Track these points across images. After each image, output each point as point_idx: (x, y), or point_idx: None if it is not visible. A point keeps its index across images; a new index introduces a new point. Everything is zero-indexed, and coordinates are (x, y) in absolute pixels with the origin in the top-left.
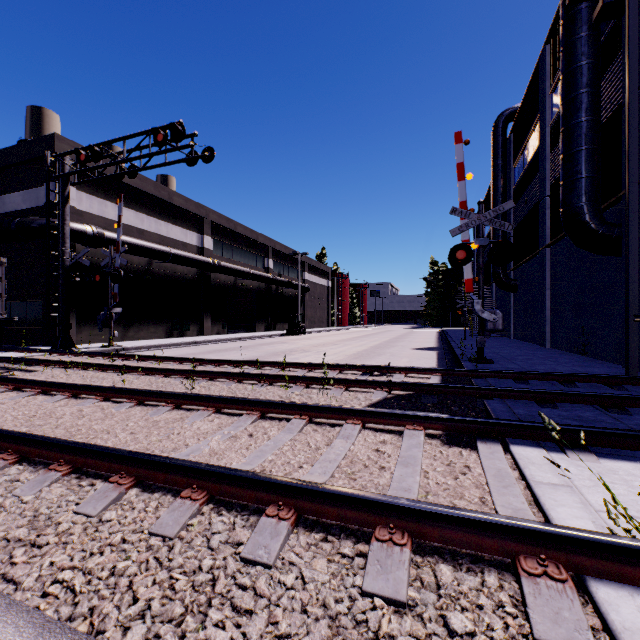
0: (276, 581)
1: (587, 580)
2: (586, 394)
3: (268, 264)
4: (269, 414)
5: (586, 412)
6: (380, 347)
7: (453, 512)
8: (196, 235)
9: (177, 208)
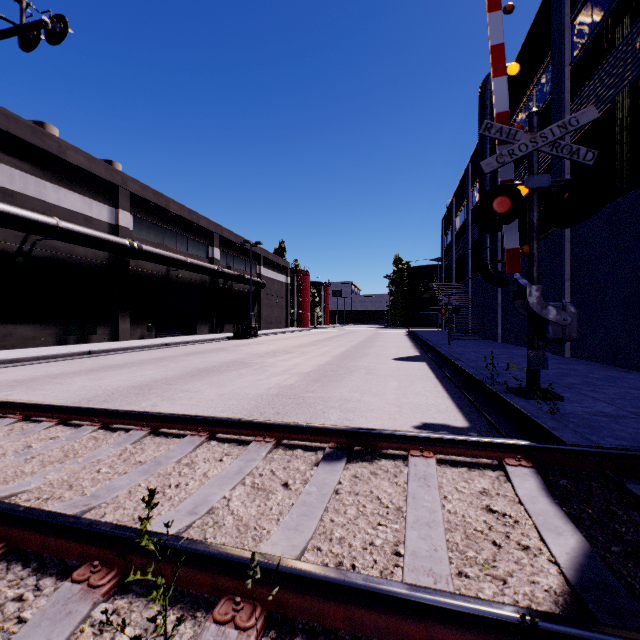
0: None
1: None
2: None
3: (213, 254)
4: None
5: None
6: (349, 356)
7: None
8: (107, 208)
9: (75, 168)
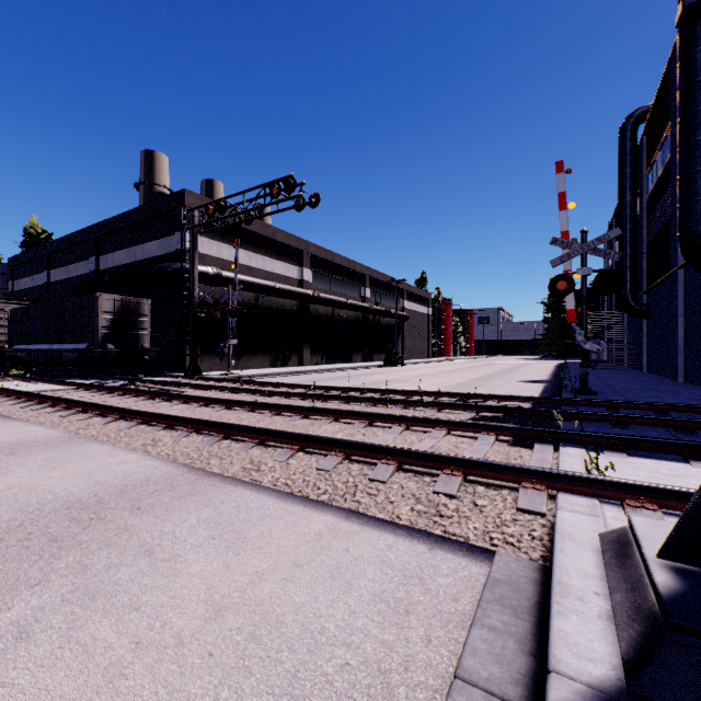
0: (388, 487)
1: (558, 493)
2: (659, 418)
3: (365, 293)
4: (375, 424)
5: (654, 433)
6: (482, 379)
7: (489, 461)
8: (297, 268)
9: (280, 244)
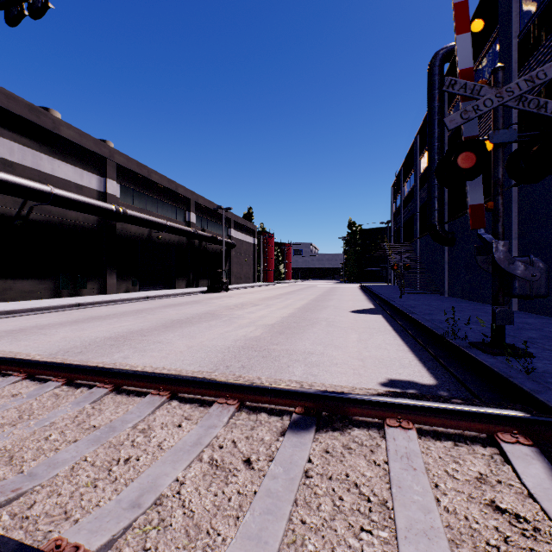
0: None
1: None
2: None
3: (190, 218)
4: None
5: None
6: (310, 309)
7: None
8: (96, 178)
9: (68, 142)
